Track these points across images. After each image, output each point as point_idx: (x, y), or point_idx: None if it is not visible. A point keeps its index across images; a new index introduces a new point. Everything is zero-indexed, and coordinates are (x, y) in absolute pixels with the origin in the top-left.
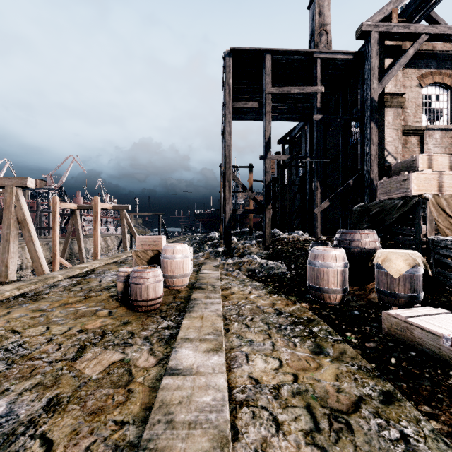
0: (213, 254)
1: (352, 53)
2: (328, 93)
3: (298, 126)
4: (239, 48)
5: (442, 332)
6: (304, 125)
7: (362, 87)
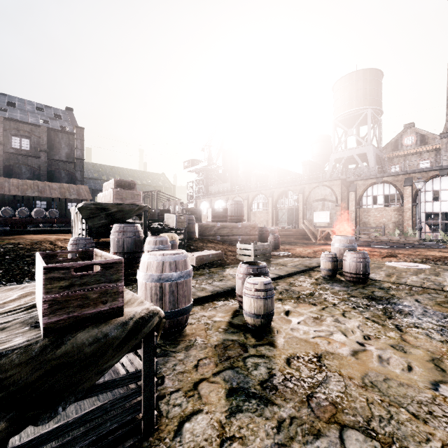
0: None
1: None
2: None
3: None
4: None
5: (209, 254)
6: None
7: None
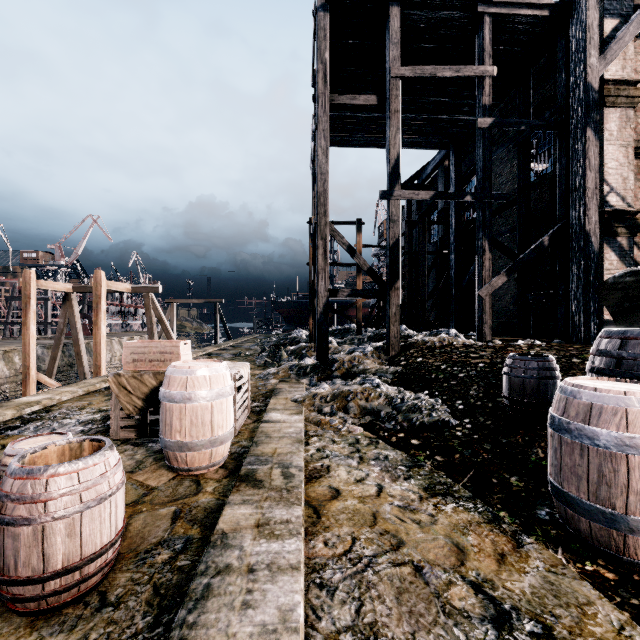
0: (295, 371)
1: (547, 5)
2: (493, 93)
3: (433, 162)
4: None
5: None
6: (443, 158)
7: (565, 69)
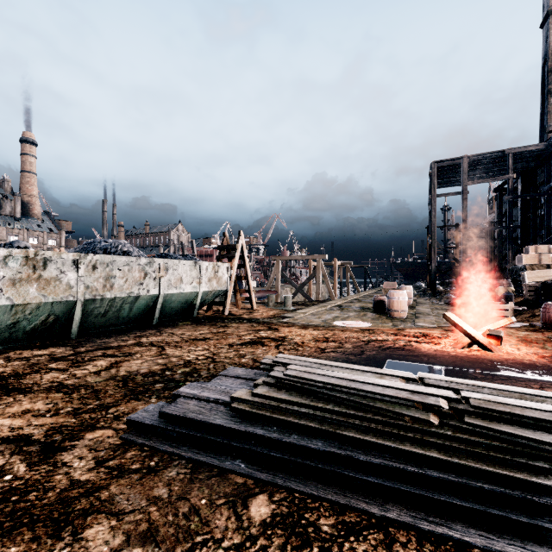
0: (422, 295)
1: (543, 144)
2: (534, 162)
3: None
4: (442, 160)
5: None
6: None
7: None
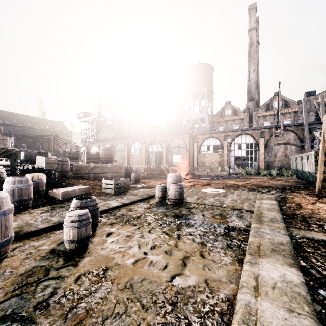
0: None
1: None
2: None
3: None
4: None
5: (76, 189)
6: None
7: None
